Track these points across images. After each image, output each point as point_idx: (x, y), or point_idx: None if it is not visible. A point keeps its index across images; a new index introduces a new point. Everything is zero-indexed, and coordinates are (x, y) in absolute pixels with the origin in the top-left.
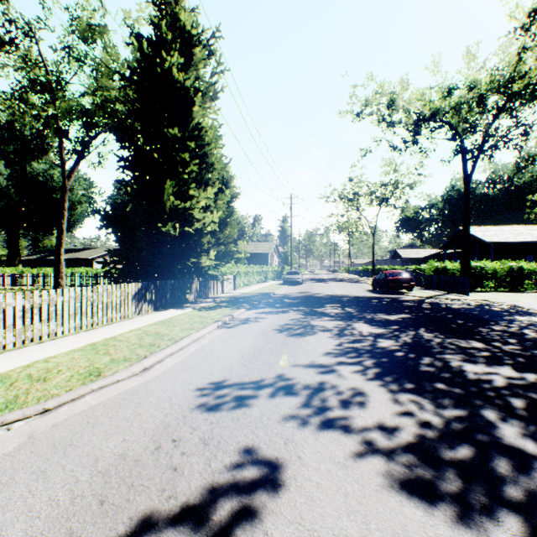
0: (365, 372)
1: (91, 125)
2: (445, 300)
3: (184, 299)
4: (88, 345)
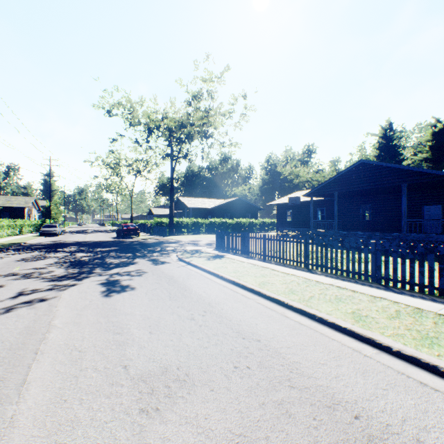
0: (62, 266)
1: None
2: (150, 240)
3: None
4: None
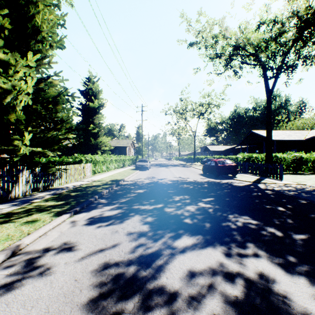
0: None
1: None
2: (275, 186)
3: None
4: None
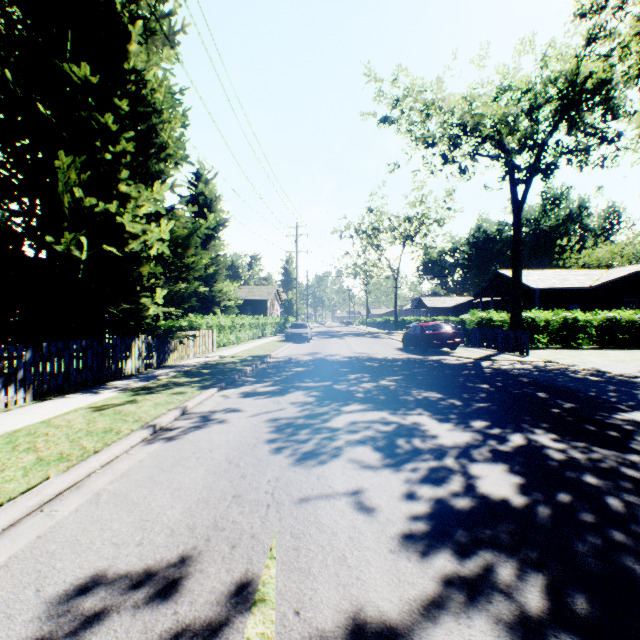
0: None
1: None
2: (507, 363)
3: (112, 373)
4: None
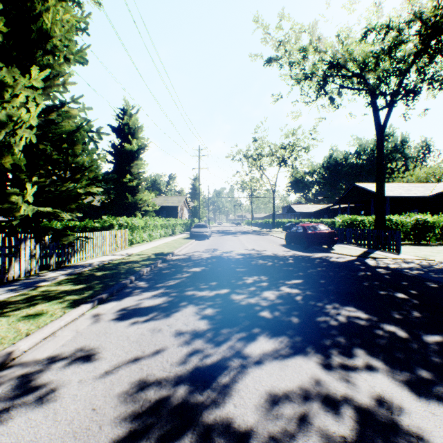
0: None
1: None
2: (391, 262)
3: None
4: None
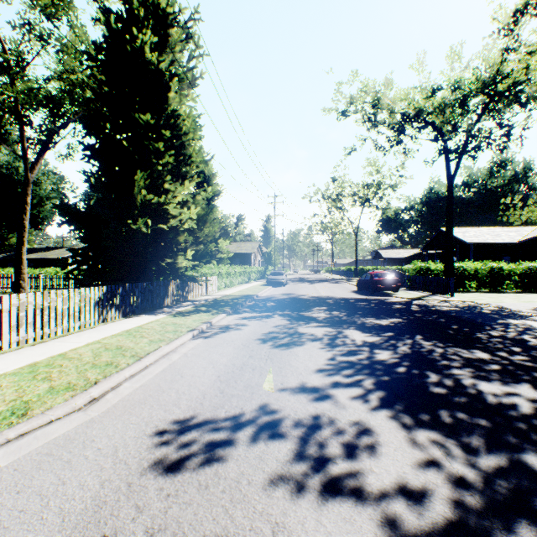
0: (367, 396)
1: (58, 113)
2: (432, 302)
3: (158, 304)
4: (27, 366)
